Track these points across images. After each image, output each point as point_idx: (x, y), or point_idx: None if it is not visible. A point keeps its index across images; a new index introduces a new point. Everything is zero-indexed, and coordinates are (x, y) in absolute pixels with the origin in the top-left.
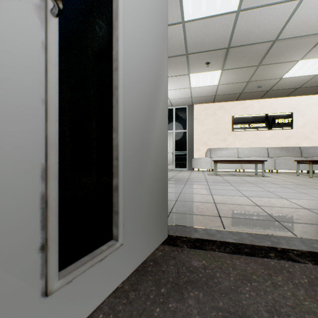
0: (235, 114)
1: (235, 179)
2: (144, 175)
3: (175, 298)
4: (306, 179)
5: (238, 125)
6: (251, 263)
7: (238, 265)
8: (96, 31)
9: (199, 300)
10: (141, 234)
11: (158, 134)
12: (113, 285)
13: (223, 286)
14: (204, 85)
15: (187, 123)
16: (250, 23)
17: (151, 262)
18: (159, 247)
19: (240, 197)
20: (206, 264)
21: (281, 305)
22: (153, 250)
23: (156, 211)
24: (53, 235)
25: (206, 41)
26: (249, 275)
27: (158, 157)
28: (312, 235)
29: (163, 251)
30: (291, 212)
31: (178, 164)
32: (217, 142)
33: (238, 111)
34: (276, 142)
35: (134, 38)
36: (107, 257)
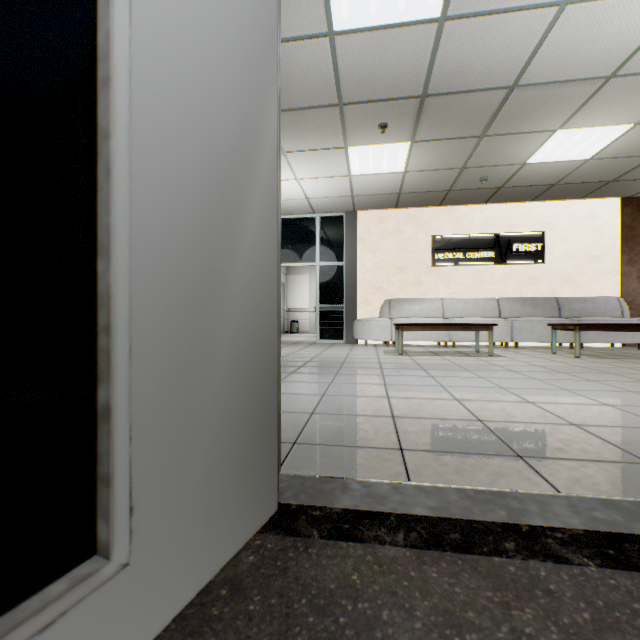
0: (438, 231)
1: (438, 361)
2: (207, 368)
3: None
4: (569, 361)
5: (443, 254)
6: (465, 572)
7: (435, 580)
8: None
9: None
10: (196, 520)
11: (249, 266)
12: None
13: None
14: (378, 172)
15: (343, 249)
16: (466, 47)
17: (223, 589)
18: (252, 541)
19: (446, 402)
20: (361, 583)
21: None
22: (234, 551)
23: (243, 454)
24: None
25: (379, 80)
26: (460, 611)
27: (251, 322)
28: (590, 488)
29: (260, 552)
30: (546, 433)
31: (326, 331)
32: (404, 287)
33: (444, 226)
34: (513, 289)
35: (172, 14)
36: (68, 614)
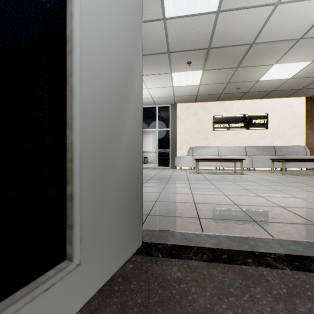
0: (216, 113)
1: (216, 177)
2: (112, 178)
3: None
4: (280, 176)
5: (218, 124)
6: (229, 272)
7: (215, 275)
8: (41, 0)
9: None
10: (107, 247)
11: (129, 132)
12: None
13: (198, 305)
14: (186, 85)
15: (169, 122)
16: (229, 25)
17: (119, 278)
18: (131, 258)
19: (220, 196)
20: (181, 276)
21: None
22: (123, 262)
23: (127, 218)
24: None
25: (187, 41)
26: (227, 288)
27: (130, 157)
28: (288, 235)
29: (134, 263)
30: (267, 211)
31: (161, 162)
32: (199, 141)
33: (219, 111)
34: (253, 142)
35: (97, 19)
36: (56, 284)
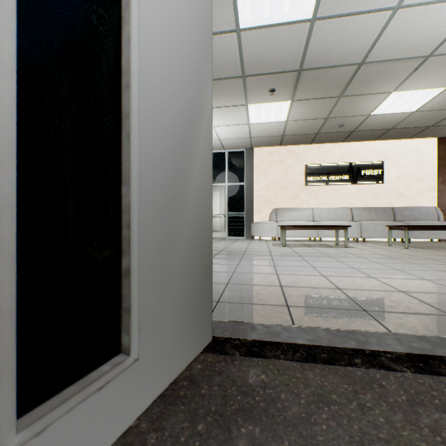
0: (310, 161)
1: (310, 251)
2: (175, 250)
3: (218, 440)
4: (400, 250)
5: (313, 177)
6: (330, 375)
7: (312, 379)
8: (92, 23)
9: (254, 439)
10: (169, 340)
11: (197, 188)
12: (121, 426)
13: (290, 415)
14: (268, 121)
15: (244, 174)
16: (329, 38)
17: (185, 382)
18: (198, 357)
19: (316, 277)
20: (267, 379)
21: (371, 439)
22: (189, 362)
23: (193, 303)
24: (7, 359)
25: (270, 60)
26: (327, 394)
27: (197, 222)
28: (410, 329)
29: (204, 363)
30: (382, 297)
31: (232, 230)
32: (286, 200)
33: (314, 157)
34: (362, 201)
35: (158, 41)
36: (110, 383)
